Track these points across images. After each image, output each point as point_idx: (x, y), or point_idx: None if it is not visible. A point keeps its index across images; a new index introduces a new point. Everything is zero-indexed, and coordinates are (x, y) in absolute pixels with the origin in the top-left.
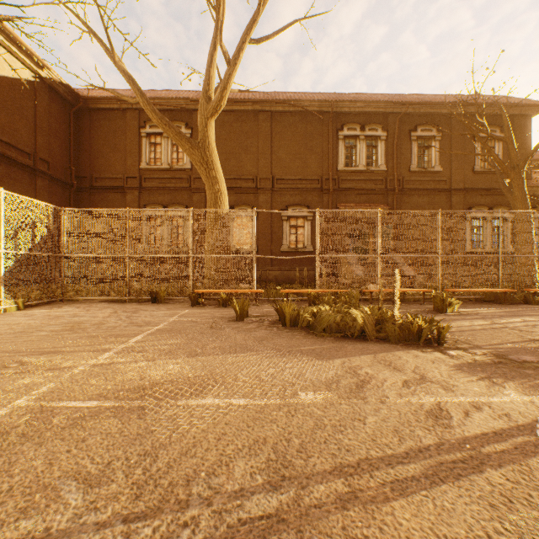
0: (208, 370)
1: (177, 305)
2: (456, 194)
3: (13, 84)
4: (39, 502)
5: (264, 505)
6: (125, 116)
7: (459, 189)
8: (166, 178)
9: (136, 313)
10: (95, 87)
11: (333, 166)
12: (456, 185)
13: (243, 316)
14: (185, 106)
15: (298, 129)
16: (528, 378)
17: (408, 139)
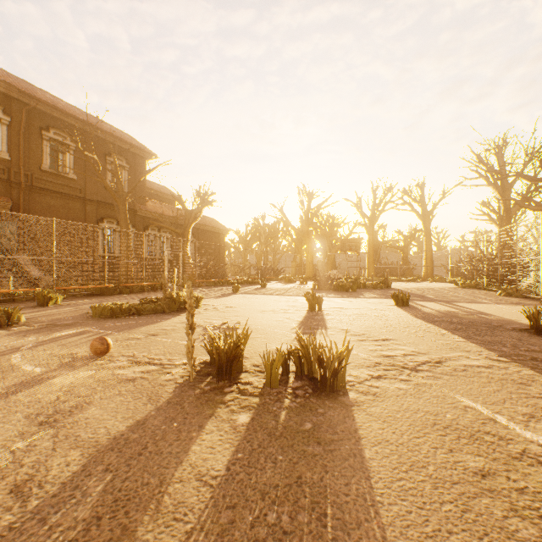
0: None
1: None
2: (91, 204)
3: None
4: None
5: None
6: None
7: (93, 200)
8: None
9: None
10: None
11: None
12: (91, 196)
13: None
14: None
15: None
16: (53, 330)
17: (40, 136)
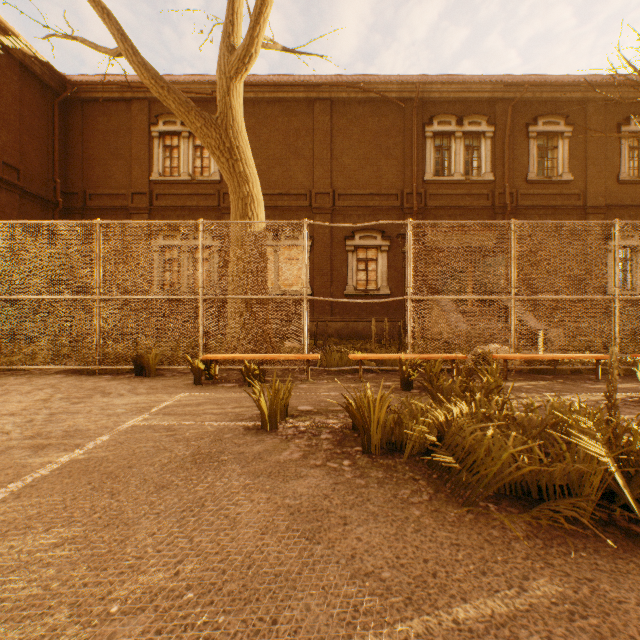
0: None
1: (173, 380)
2: (594, 213)
3: None
4: None
5: None
6: (130, 109)
7: (598, 207)
8: (186, 195)
9: (79, 403)
10: (58, 35)
11: (418, 175)
12: (593, 201)
13: (277, 418)
14: (211, 92)
15: (369, 124)
16: None
17: (525, 136)
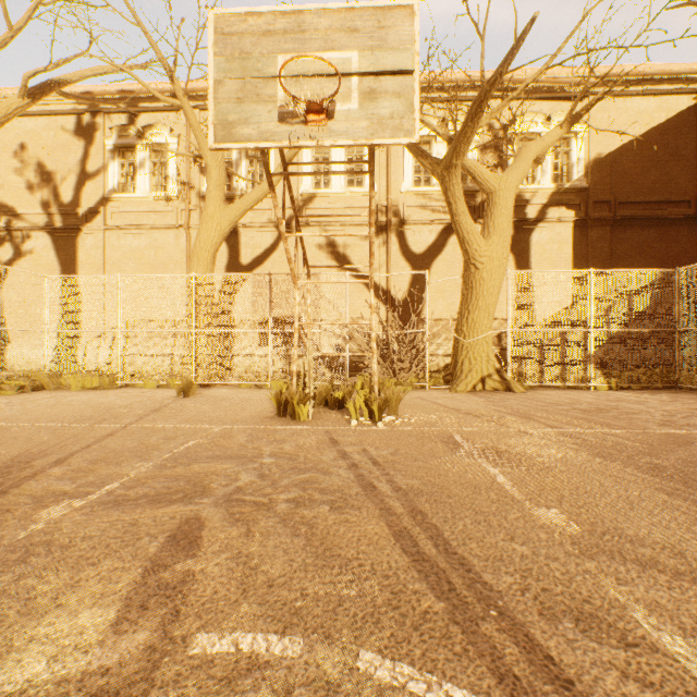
0: (563, 464)
1: None
2: None
3: (663, 129)
4: (381, 448)
5: (381, 487)
6: None
7: None
8: None
9: None
10: None
11: None
12: None
13: None
14: None
15: None
16: None
17: None
